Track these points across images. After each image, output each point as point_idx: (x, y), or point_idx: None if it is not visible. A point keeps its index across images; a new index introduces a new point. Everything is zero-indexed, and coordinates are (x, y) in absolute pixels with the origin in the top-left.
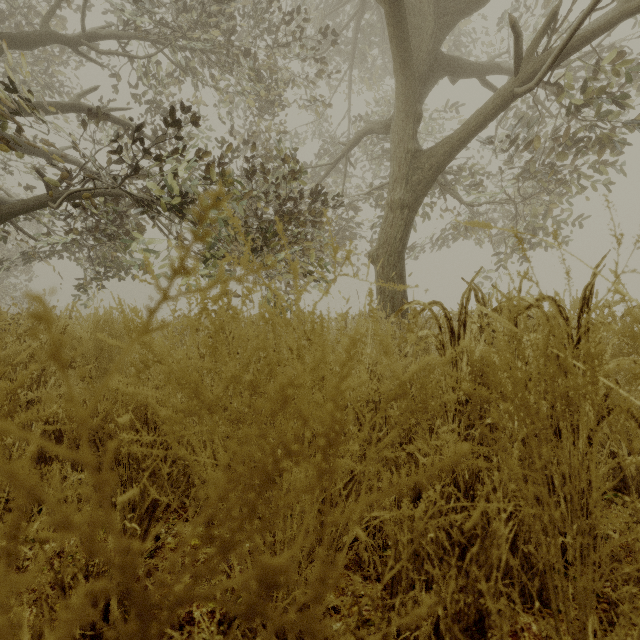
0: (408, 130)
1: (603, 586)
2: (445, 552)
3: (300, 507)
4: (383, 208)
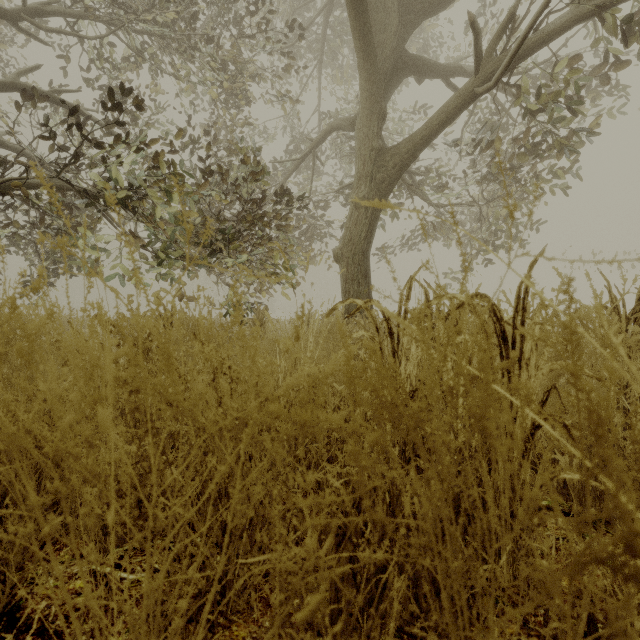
0: (372, 127)
1: (536, 614)
2: (359, 590)
3: (148, 563)
4: None
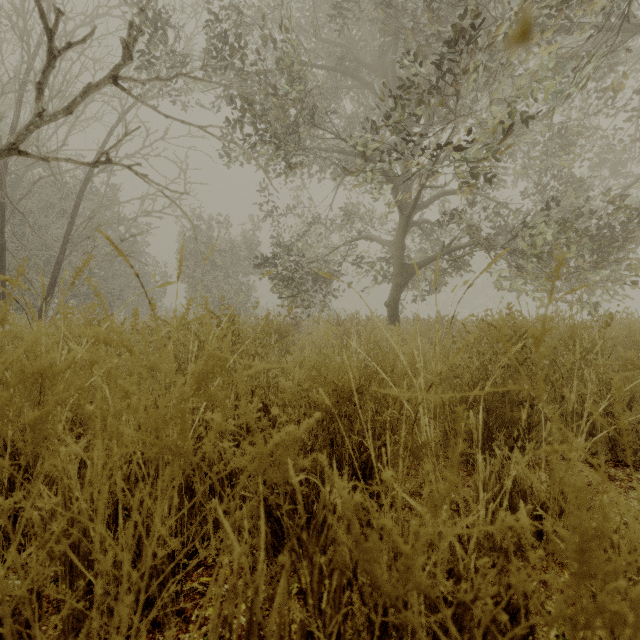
0: None
1: None
2: None
3: None
4: None
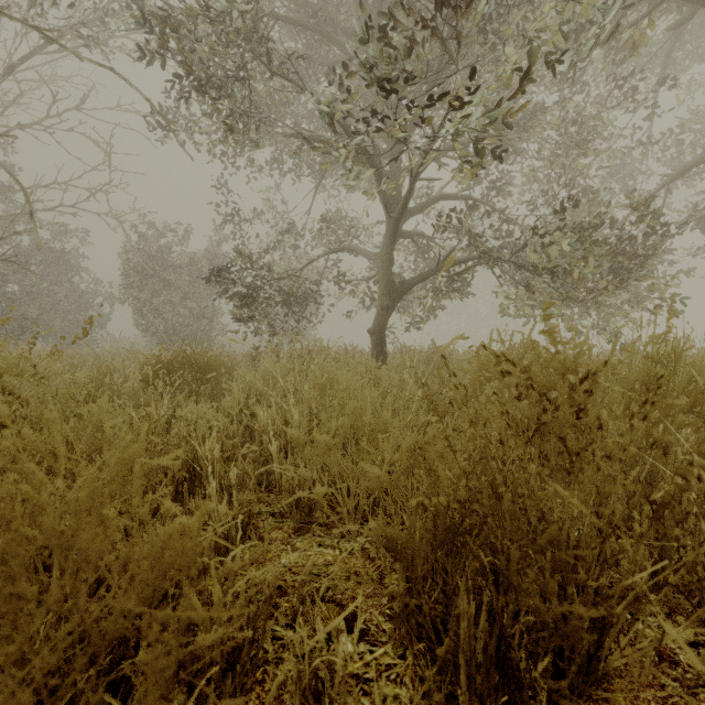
0: None
1: None
2: None
3: None
4: None
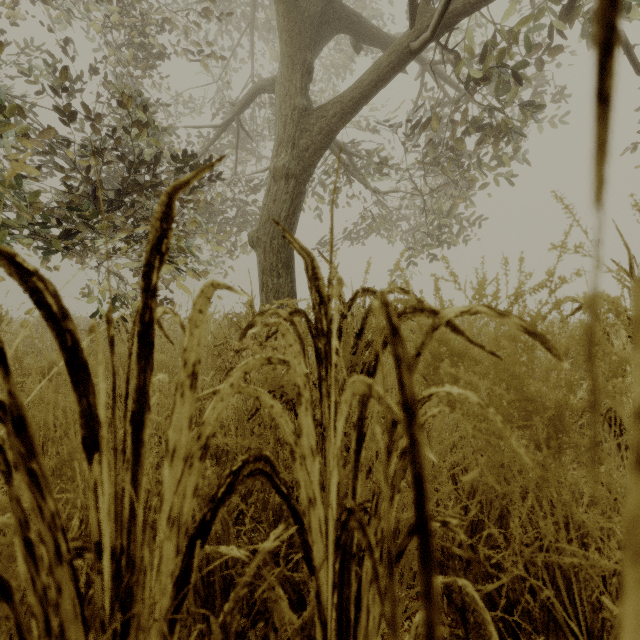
0: (295, 81)
1: None
2: None
3: None
4: None
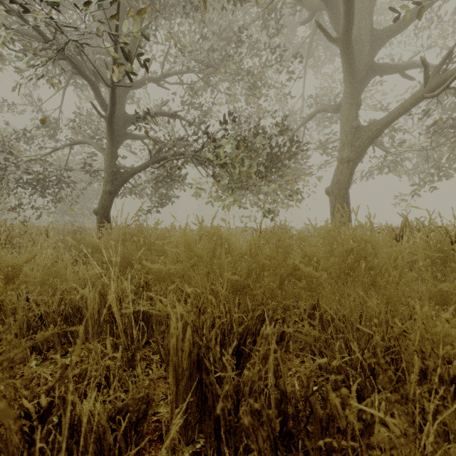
0: (352, 114)
1: None
2: None
3: None
4: (327, 155)
